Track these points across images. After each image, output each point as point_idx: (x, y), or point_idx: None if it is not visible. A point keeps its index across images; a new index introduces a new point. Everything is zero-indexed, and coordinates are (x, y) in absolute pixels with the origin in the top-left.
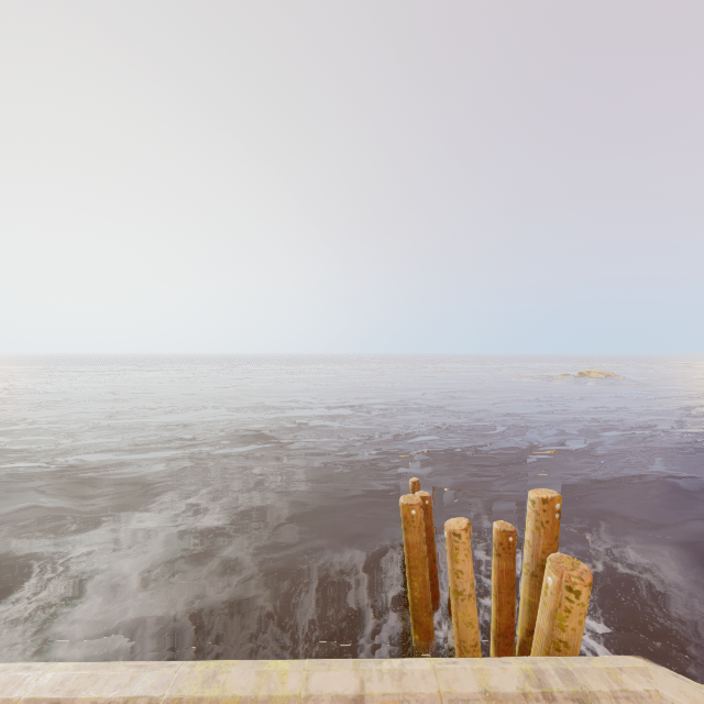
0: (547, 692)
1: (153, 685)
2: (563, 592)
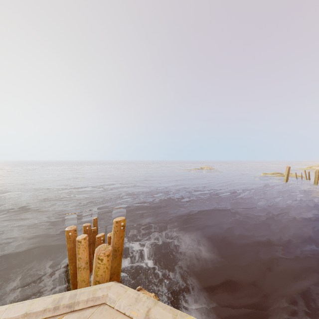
0: (57, 306)
1: None
2: (97, 260)
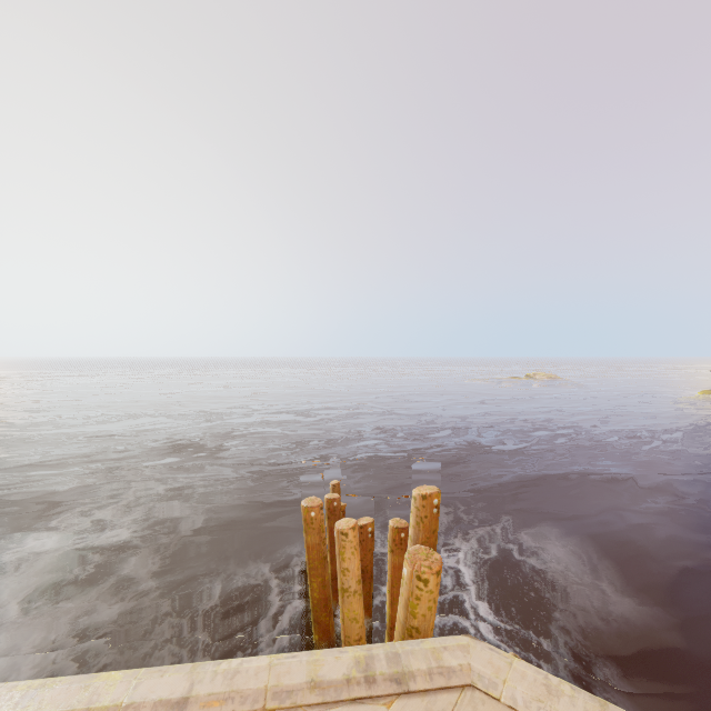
0: (370, 675)
1: None
2: (414, 581)
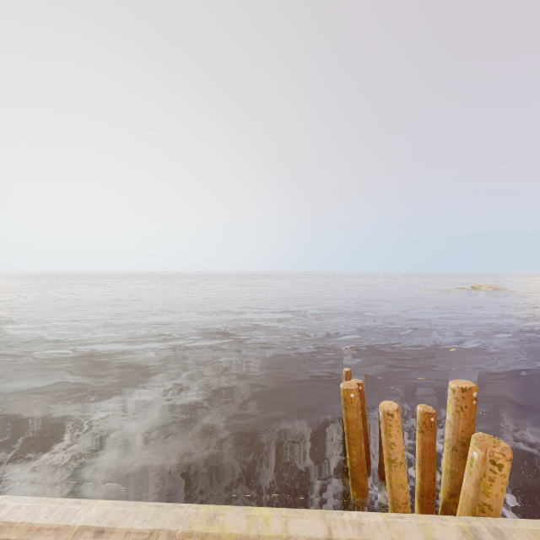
0: None
1: (170, 521)
2: (487, 464)
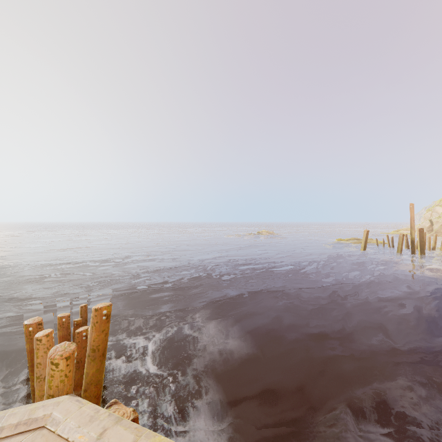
0: None
1: None
2: (50, 365)
